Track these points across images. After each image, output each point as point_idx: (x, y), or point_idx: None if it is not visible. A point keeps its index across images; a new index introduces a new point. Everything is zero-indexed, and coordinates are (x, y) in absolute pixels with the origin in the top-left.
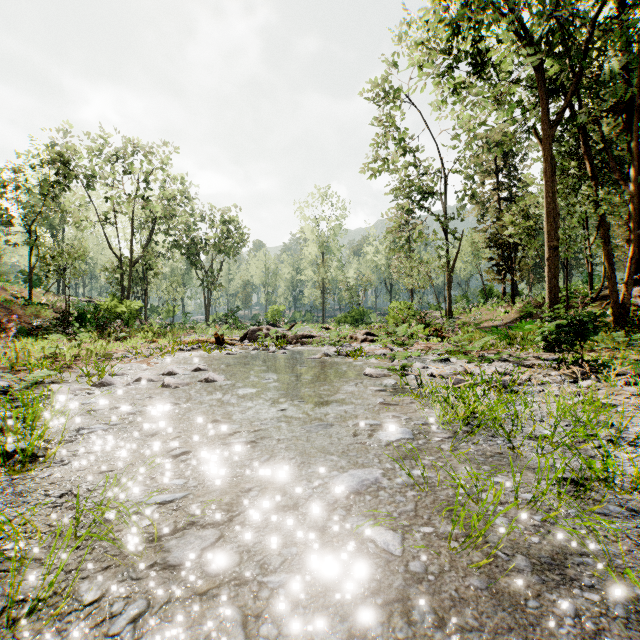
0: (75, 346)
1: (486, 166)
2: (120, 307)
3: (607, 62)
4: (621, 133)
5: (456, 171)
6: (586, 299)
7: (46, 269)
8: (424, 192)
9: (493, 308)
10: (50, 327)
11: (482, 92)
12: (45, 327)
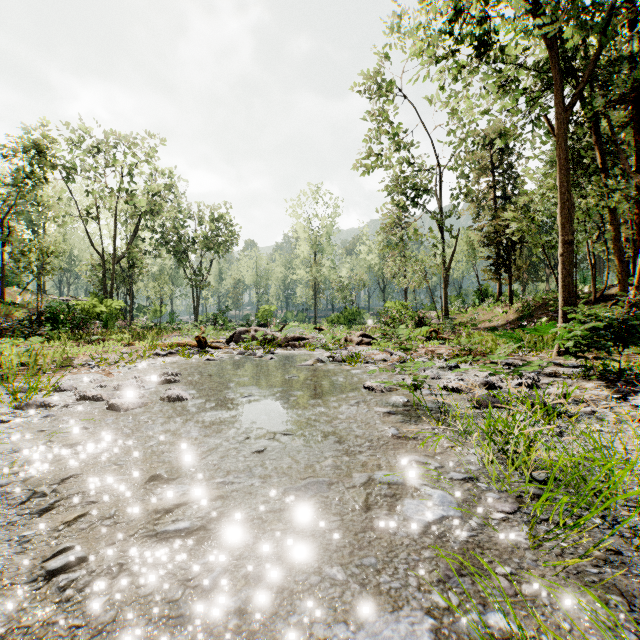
0: (25, 352)
1: (480, 164)
2: (99, 307)
3: (615, 49)
4: (627, 126)
5: (452, 167)
6: (589, 299)
7: (15, 265)
8: (419, 189)
9: (490, 308)
10: (19, 328)
11: (486, 77)
12: (14, 328)
